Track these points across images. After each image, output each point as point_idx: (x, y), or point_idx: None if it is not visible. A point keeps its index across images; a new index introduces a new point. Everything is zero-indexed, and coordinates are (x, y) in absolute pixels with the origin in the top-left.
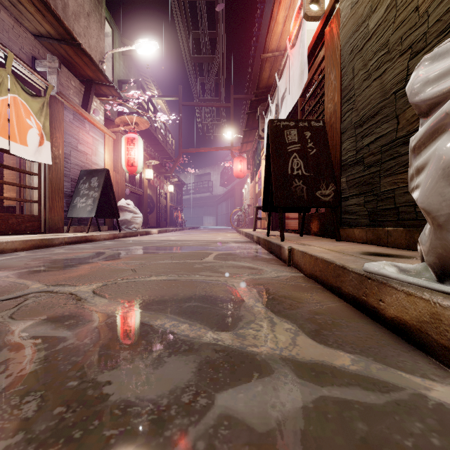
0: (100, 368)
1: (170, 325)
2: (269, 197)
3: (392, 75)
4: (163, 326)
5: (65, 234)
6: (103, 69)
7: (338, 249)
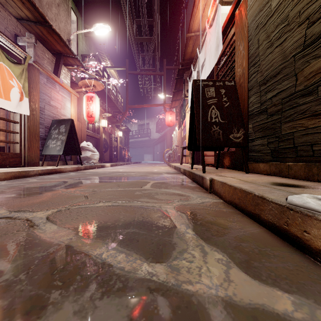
0: (22, 318)
1: (108, 255)
2: (193, 139)
3: (292, 42)
4: (101, 256)
5: (40, 167)
6: (70, 45)
7: (250, 180)
